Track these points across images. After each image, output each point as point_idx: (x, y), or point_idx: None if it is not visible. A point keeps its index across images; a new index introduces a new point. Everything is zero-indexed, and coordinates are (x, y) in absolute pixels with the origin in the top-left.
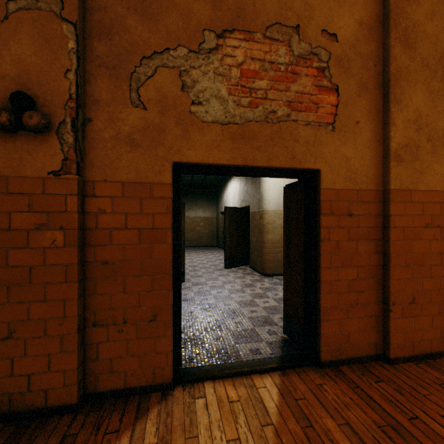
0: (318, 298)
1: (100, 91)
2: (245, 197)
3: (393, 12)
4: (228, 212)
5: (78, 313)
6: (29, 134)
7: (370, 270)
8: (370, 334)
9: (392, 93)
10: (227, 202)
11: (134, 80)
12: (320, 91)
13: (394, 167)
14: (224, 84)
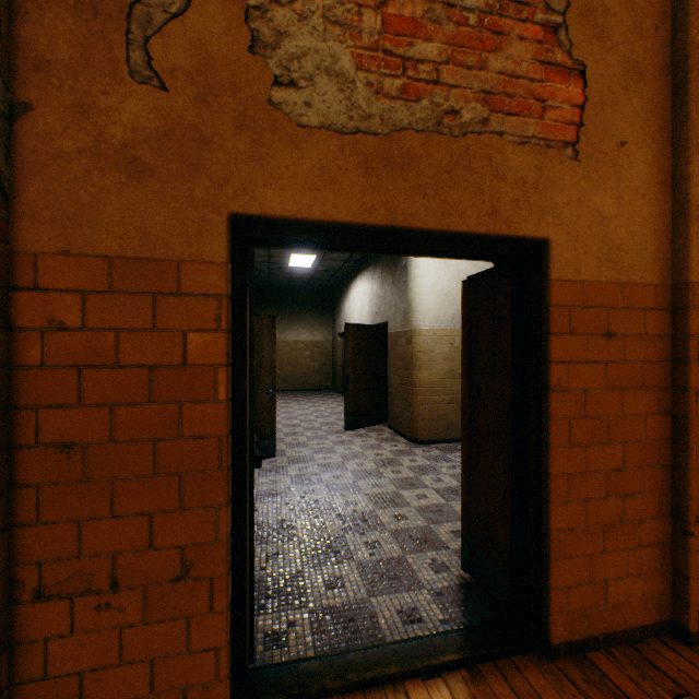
0: (544, 511)
1: (53, 41)
2: (380, 307)
3: None
4: (352, 333)
5: None
6: None
7: (648, 449)
8: (647, 581)
9: (694, 83)
10: (349, 317)
11: (136, 19)
12: (549, 73)
13: (698, 237)
14: (346, 45)
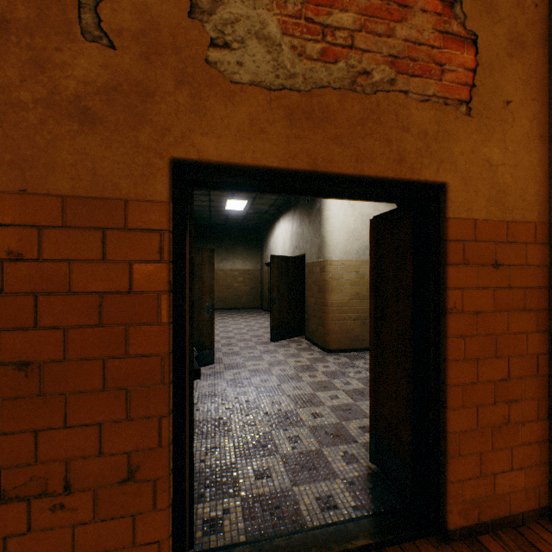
0: (442, 415)
1: (12, 2)
2: (299, 242)
3: None
4: (276, 263)
5: None
6: None
7: (529, 362)
8: (528, 473)
9: None
10: (274, 250)
11: None
12: (446, 41)
13: None
14: (273, 13)
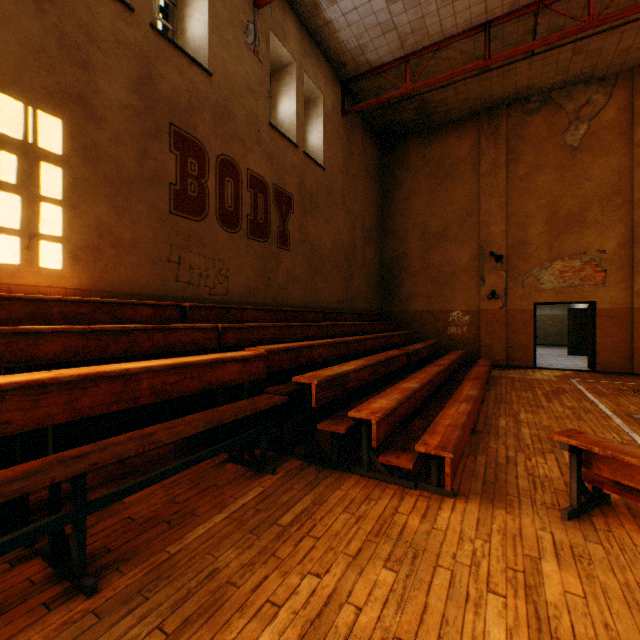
0: (595, 348)
1: (510, 285)
2: None
3: (634, 238)
4: (571, 313)
5: (505, 343)
6: (493, 299)
7: (624, 339)
8: (623, 364)
9: (633, 270)
10: None
11: (520, 281)
12: (595, 273)
13: (635, 299)
14: (552, 277)
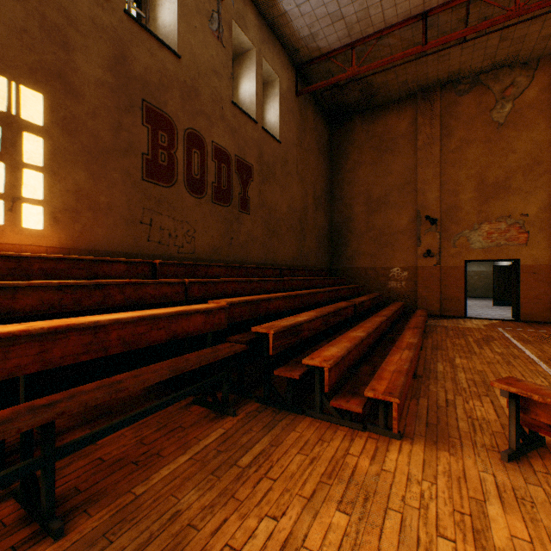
0: (519, 300)
1: (444, 245)
2: None
3: None
4: (496, 269)
5: (439, 296)
6: (429, 257)
7: (544, 292)
8: (544, 314)
9: None
10: None
11: (452, 241)
12: (519, 234)
13: None
14: (480, 238)
